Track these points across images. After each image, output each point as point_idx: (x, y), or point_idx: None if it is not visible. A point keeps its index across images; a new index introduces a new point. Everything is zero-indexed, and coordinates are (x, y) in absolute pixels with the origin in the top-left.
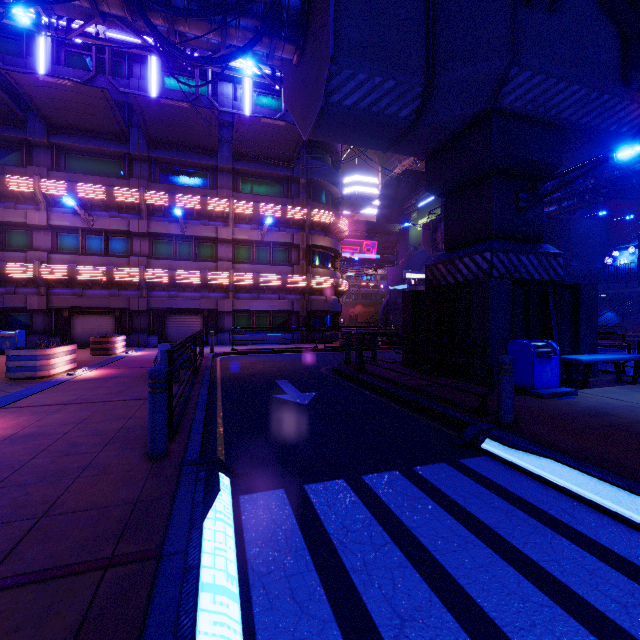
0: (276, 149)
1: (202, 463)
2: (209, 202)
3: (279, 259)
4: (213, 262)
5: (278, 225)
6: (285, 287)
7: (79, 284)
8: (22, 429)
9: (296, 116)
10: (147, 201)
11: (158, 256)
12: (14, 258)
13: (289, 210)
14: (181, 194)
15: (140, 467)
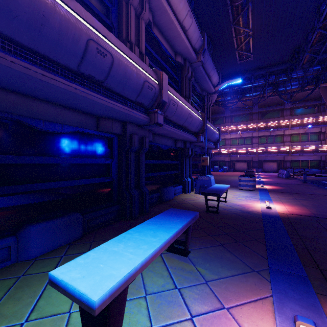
0: (312, 96)
1: (313, 183)
2: (281, 122)
3: (313, 139)
4: (282, 143)
5: (312, 125)
6: (316, 150)
7: (237, 153)
8: (274, 180)
9: (326, 102)
10: (258, 126)
11: (260, 143)
12: (222, 148)
13: (319, 118)
14: (270, 122)
15: (303, 183)
